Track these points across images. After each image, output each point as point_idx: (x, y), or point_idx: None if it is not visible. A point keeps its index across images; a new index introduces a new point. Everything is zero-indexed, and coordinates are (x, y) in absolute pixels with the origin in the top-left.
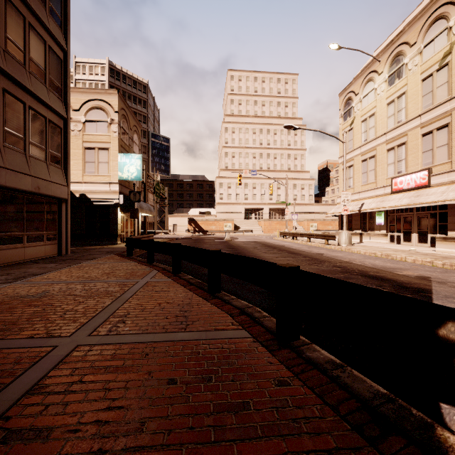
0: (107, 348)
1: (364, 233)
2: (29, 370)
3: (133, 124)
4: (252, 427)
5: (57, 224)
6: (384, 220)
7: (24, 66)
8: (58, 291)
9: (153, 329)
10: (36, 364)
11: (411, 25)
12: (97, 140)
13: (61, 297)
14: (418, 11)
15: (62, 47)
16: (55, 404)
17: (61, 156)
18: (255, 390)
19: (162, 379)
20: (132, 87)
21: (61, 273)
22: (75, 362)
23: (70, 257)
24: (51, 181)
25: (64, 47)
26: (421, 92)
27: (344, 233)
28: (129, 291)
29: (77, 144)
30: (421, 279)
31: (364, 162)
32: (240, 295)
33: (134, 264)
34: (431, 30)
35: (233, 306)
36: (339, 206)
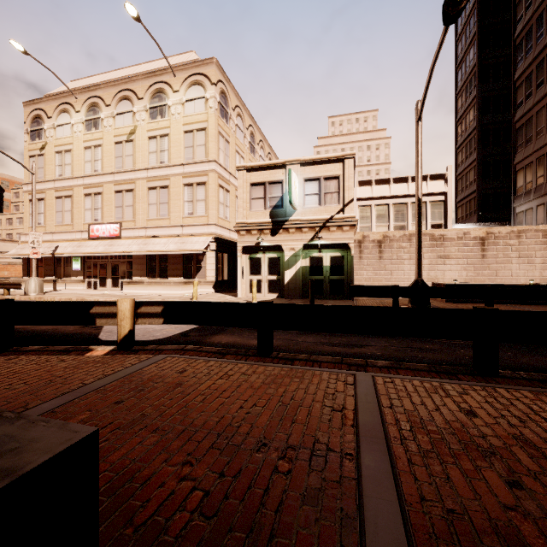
0: None
1: (59, 280)
2: None
3: None
4: (3, 369)
5: None
6: (81, 265)
7: None
8: None
9: None
10: None
11: (107, 86)
12: None
13: None
14: (112, 77)
15: None
16: None
17: None
18: None
19: None
20: None
21: None
22: None
23: None
24: None
25: None
26: (115, 153)
27: (34, 280)
28: None
29: None
30: None
31: (59, 199)
32: None
33: None
34: (122, 103)
35: None
36: (24, 246)
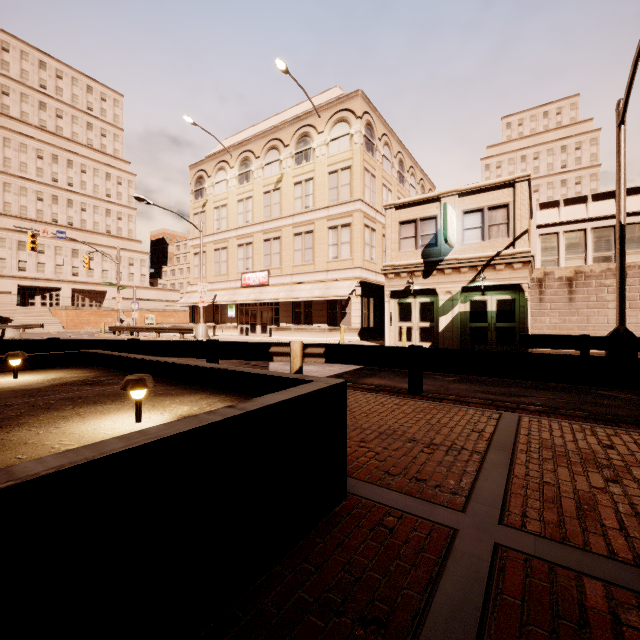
0: None
1: (217, 326)
2: None
3: None
4: None
5: None
6: (235, 312)
7: None
8: None
9: None
10: None
11: (257, 139)
12: None
13: None
14: (261, 129)
15: None
16: None
17: None
18: None
19: None
20: None
21: None
22: None
23: None
24: None
25: None
26: (264, 203)
27: (202, 326)
28: None
29: None
30: None
31: (217, 251)
32: None
33: None
34: (270, 154)
35: None
36: (190, 296)
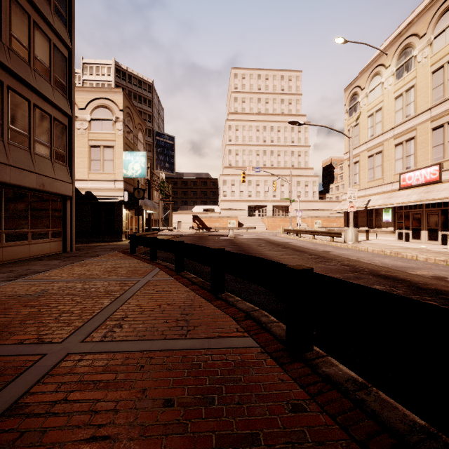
0: (100, 357)
1: (370, 230)
2: (11, 383)
3: (137, 122)
4: None
5: (62, 221)
6: (391, 216)
7: (29, 64)
8: (57, 290)
9: (151, 335)
10: (20, 376)
11: (421, 16)
12: (102, 138)
13: (59, 297)
14: (428, 1)
15: (67, 45)
16: (31, 431)
17: (66, 153)
18: (265, 417)
19: (157, 400)
20: (137, 87)
21: (63, 270)
22: (63, 374)
23: (74, 254)
24: (56, 178)
25: (69, 45)
26: (432, 85)
27: (350, 230)
28: (129, 290)
29: (83, 142)
30: (437, 280)
31: (370, 158)
32: (245, 296)
33: (137, 261)
34: (442, 20)
35: (238, 309)
36: (344, 203)
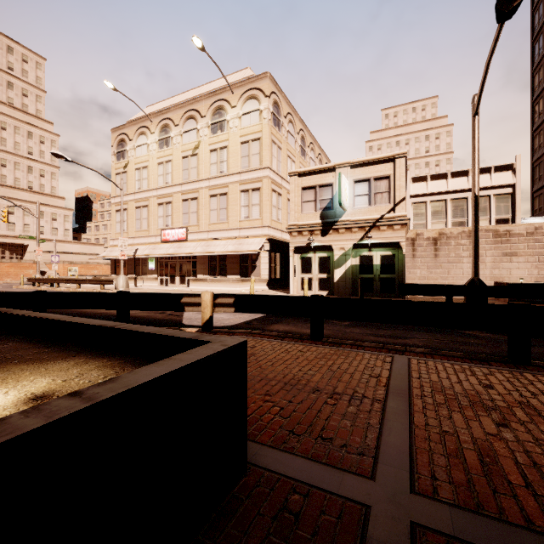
0: None
1: (138, 277)
2: None
3: None
4: None
5: None
6: (156, 265)
7: None
8: None
9: None
10: None
11: (176, 109)
12: None
13: None
14: (180, 100)
15: None
16: None
17: None
18: None
19: None
20: None
21: None
22: None
23: None
24: None
25: None
26: (182, 167)
27: (122, 277)
28: None
29: None
30: None
31: (138, 209)
32: None
33: None
34: (188, 122)
35: None
36: (112, 249)
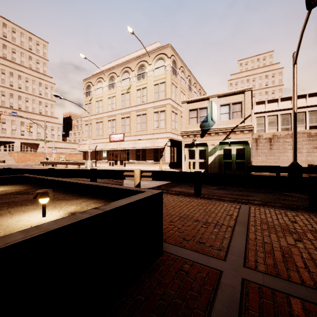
0: None
1: (97, 161)
2: None
3: None
4: None
5: None
6: (107, 154)
7: None
8: None
9: None
10: None
11: (118, 67)
12: None
13: None
14: (120, 62)
15: None
16: None
17: None
18: None
19: None
20: None
21: None
22: None
23: None
24: None
25: None
26: (121, 99)
27: (89, 161)
28: None
29: None
30: None
31: (97, 123)
32: None
33: None
34: (124, 74)
35: None
36: (83, 146)
